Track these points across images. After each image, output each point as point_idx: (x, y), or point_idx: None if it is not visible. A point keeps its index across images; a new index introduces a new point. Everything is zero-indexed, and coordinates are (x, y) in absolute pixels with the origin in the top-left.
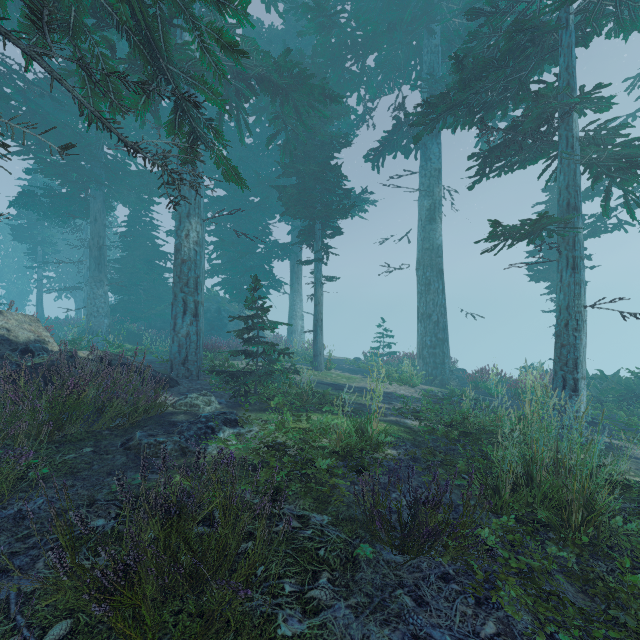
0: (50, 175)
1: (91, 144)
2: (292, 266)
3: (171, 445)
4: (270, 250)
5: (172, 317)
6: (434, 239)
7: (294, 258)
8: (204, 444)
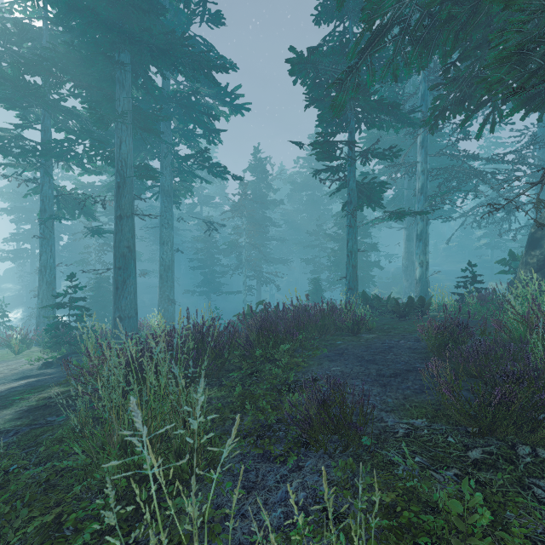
0: None
1: None
2: None
3: None
4: None
5: None
6: None
7: None
8: None
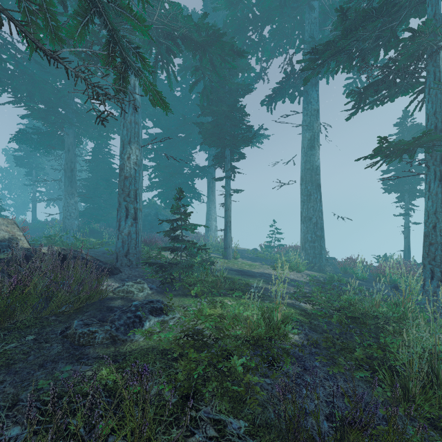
0: (36, 118)
1: (65, 95)
2: (208, 183)
3: (102, 334)
4: (193, 171)
5: (117, 220)
6: (314, 161)
7: (210, 177)
8: (131, 333)
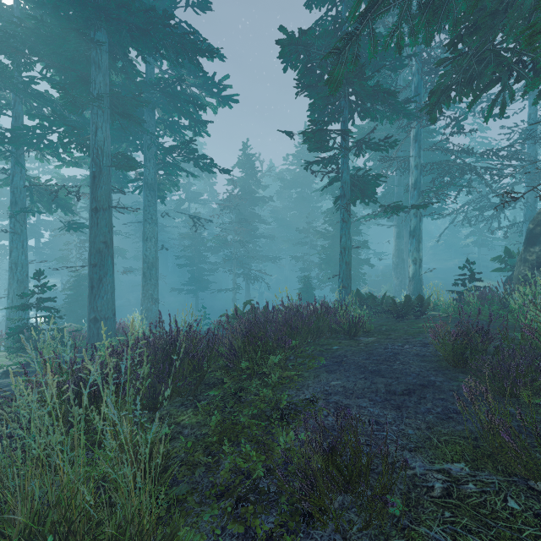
0: None
1: None
2: None
3: None
4: None
5: None
6: None
7: None
8: None
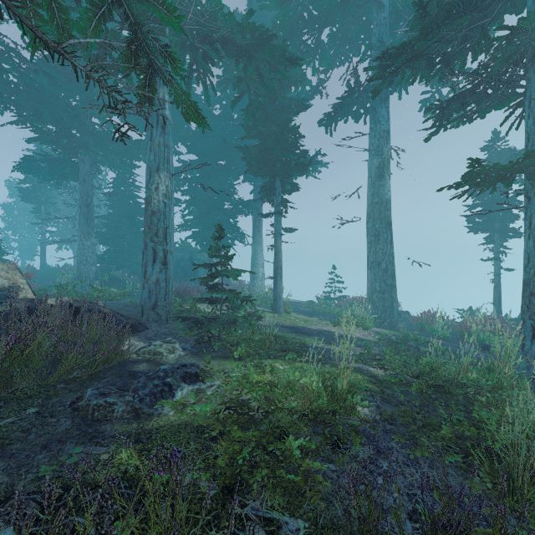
0: (45, 142)
1: (79, 114)
2: (254, 221)
3: (123, 406)
4: (235, 207)
5: (143, 265)
6: (383, 194)
7: (256, 214)
8: (159, 405)
